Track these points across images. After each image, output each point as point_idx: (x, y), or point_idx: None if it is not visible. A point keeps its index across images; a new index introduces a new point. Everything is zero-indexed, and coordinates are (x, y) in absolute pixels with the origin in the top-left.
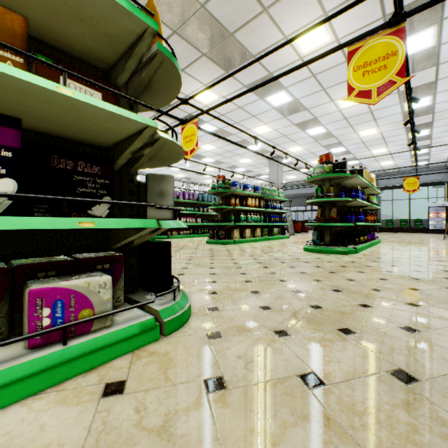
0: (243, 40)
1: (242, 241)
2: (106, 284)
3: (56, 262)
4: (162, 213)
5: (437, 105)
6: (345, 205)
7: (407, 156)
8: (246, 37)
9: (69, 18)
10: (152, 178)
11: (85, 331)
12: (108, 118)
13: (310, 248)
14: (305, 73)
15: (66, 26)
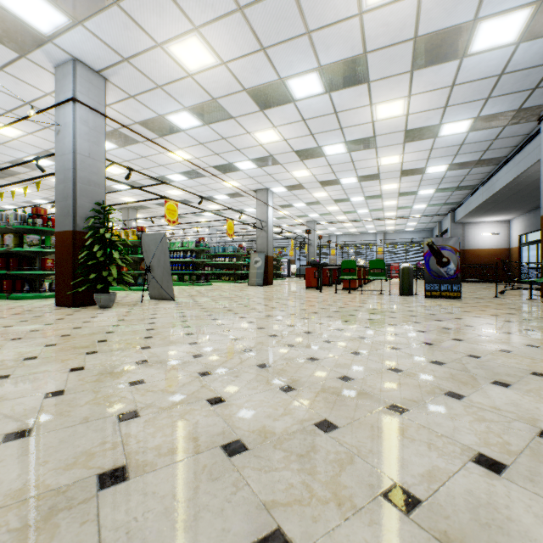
0: None
1: None
2: None
3: None
4: None
5: None
6: None
7: (340, 94)
8: None
9: None
10: None
11: None
12: None
13: None
14: None
15: None
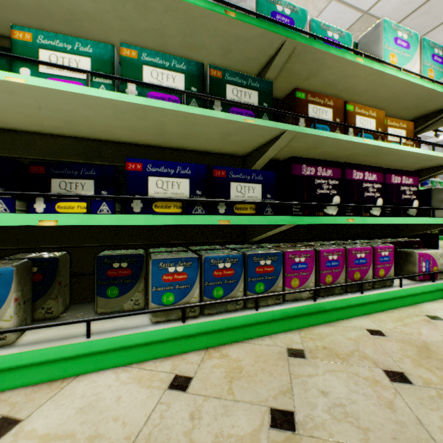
0: (433, 38)
1: None
2: (441, 255)
3: (400, 242)
4: (442, 213)
5: None
6: None
7: None
8: (438, 34)
9: (408, 109)
10: (435, 191)
11: (434, 278)
12: (441, 161)
13: None
14: None
15: (400, 112)
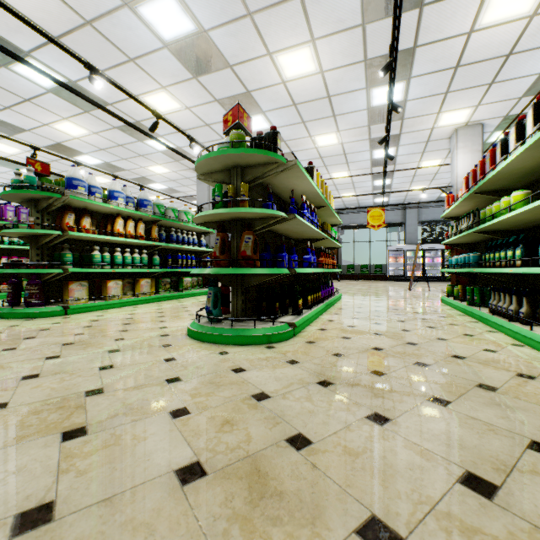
0: None
1: (94, 307)
2: None
3: None
4: None
5: (408, 104)
6: (286, 236)
7: (369, 187)
8: None
9: None
10: None
11: None
12: None
13: (196, 329)
14: None
15: None
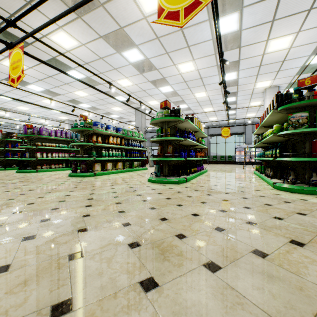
0: None
1: (103, 174)
2: None
3: None
4: None
5: (239, 79)
6: (182, 144)
7: (224, 115)
8: None
9: None
10: None
11: None
12: None
13: (152, 179)
14: (151, 34)
15: None
